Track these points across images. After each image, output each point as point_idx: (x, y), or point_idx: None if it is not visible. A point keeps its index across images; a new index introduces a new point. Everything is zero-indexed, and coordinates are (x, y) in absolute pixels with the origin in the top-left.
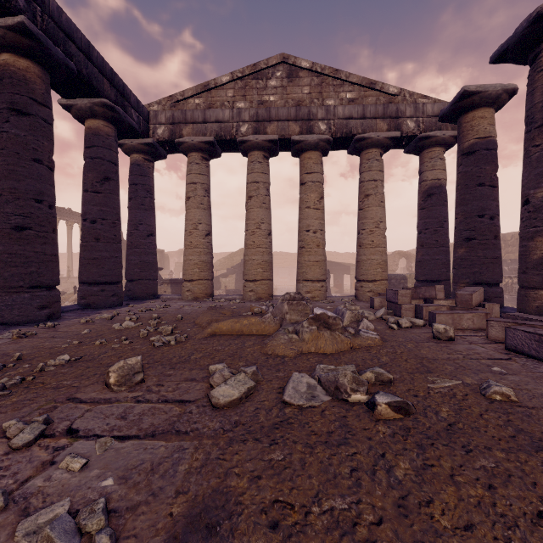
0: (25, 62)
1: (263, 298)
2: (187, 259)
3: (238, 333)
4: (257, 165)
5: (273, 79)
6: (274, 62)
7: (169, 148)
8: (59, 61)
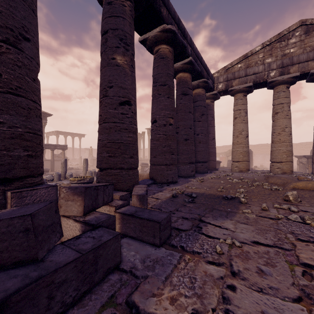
0: (186, 74)
1: (287, 172)
2: (235, 150)
3: (310, 189)
4: (282, 93)
5: (293, 38)
6: (294, 27)
7: (222, 93)
8: (196, 69)
